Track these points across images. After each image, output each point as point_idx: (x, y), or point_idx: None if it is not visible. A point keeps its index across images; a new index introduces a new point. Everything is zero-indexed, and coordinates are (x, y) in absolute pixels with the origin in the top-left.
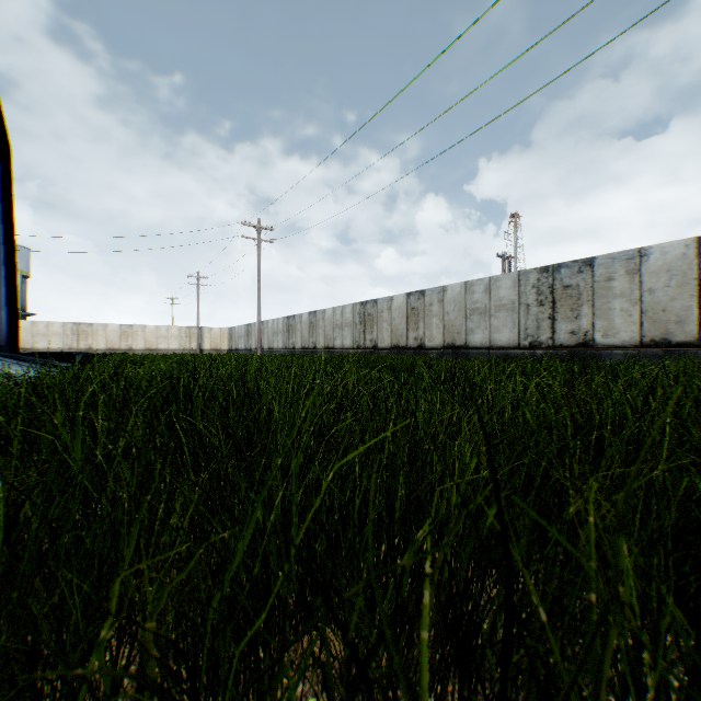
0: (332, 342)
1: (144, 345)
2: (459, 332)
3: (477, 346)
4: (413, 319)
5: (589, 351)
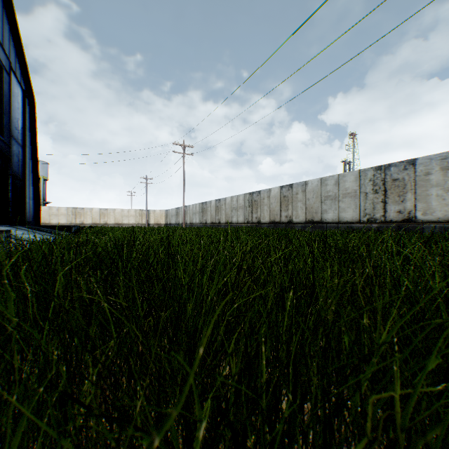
0: (230, 219)
1: (114, 221)
2: (316, 212)
3: (329, 221)
4: (284, 203)
5: (412, 224)
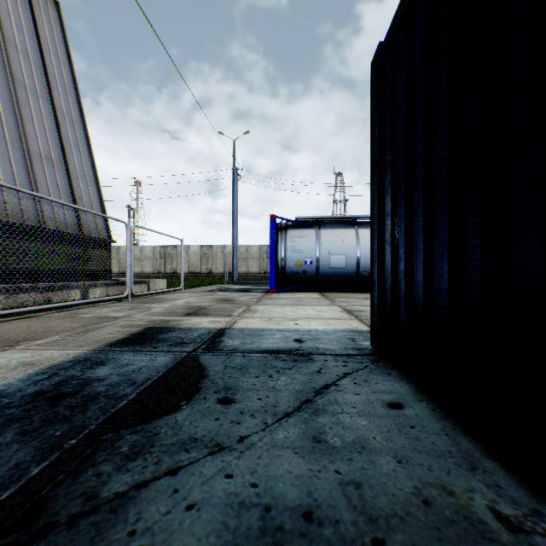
0: None
1: None
2: None
3: (136, 273)
4: None
5: (176, 275)
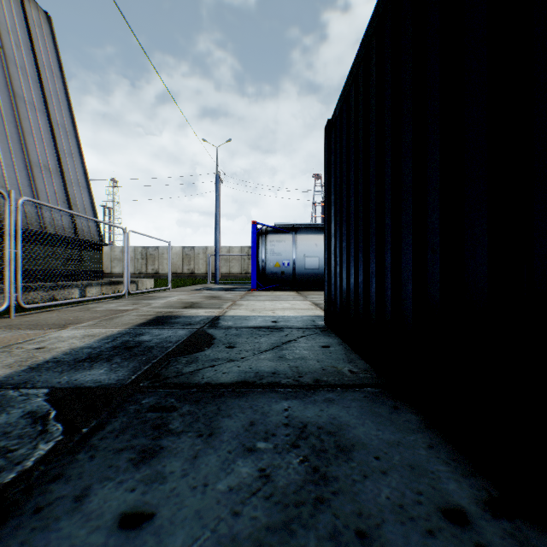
0: None
1: None
2: (108, 267)
3: (117, 273)
4: None
5: (158, 275)
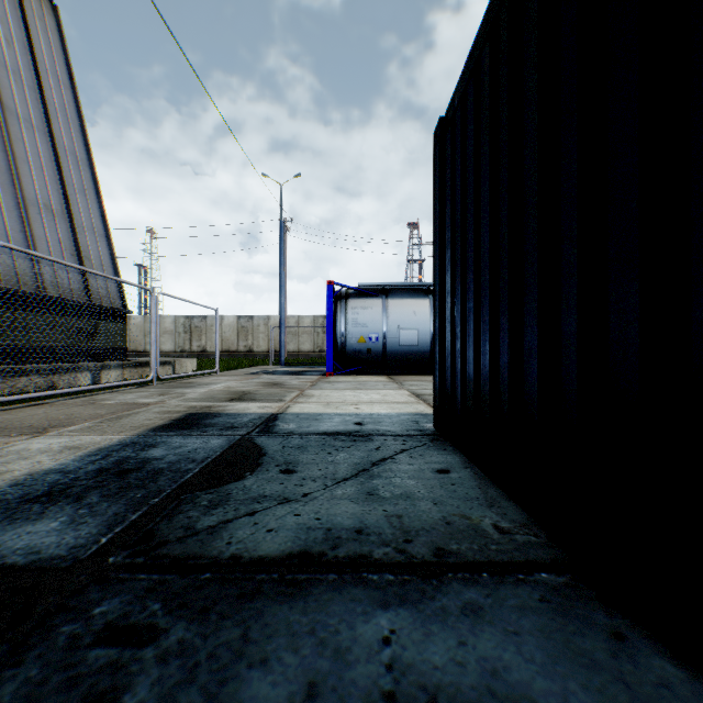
0: None
1: None
2: (141, 343)
3: None
4: None
5: (206, 354)
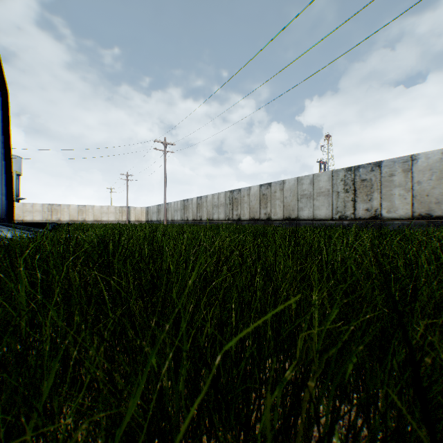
0: (212, 216)
1: (93, 218)
2: (293, 209)
3: (305, 219)
4: (263, 201)
5: (378, 221)
